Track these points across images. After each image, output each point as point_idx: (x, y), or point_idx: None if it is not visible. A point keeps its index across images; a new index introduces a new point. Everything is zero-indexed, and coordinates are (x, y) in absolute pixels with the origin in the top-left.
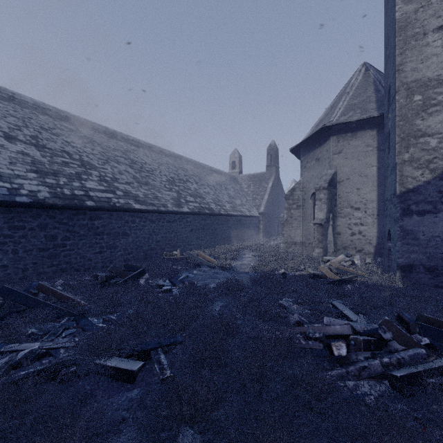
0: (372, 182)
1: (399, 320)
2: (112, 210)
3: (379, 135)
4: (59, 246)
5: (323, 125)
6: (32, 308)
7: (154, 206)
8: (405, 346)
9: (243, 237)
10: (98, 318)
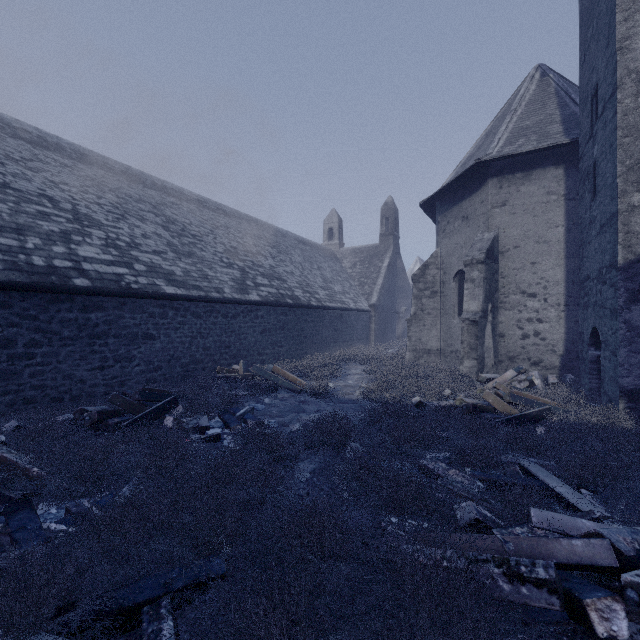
0: (556, 252)
1: None
2: (123, 295)
3: (569, 175)
4: (21, 358)
5: (477, 160)
6: None
7: (201, 290)
8: None
9: (346, 342)
10: (60, 505)
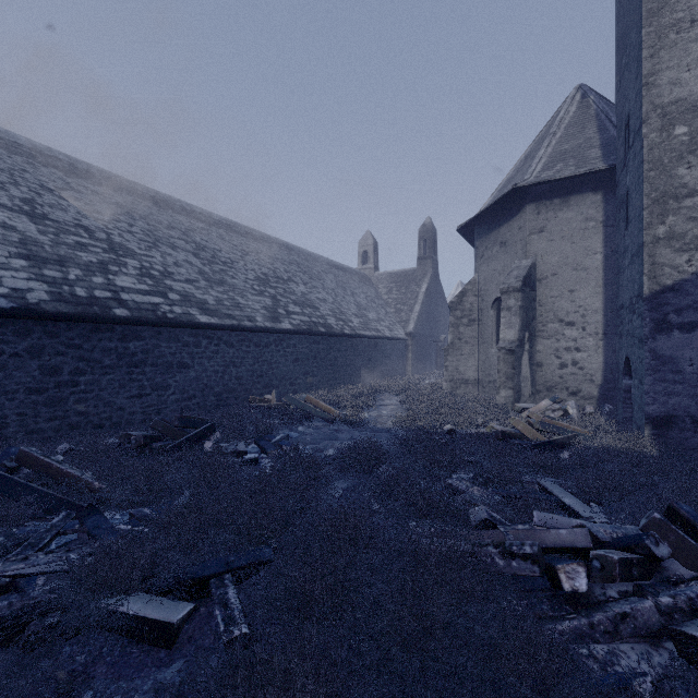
0: (594, 279)
1: (671, 517)
2: (160, 325)
3: (607, 201)
4: (66, 385)
5: (514, 186)
6: (3, 495)
7: (233, 319)
8: (697, 570)
9: (381, 373)
10: (123, 513)
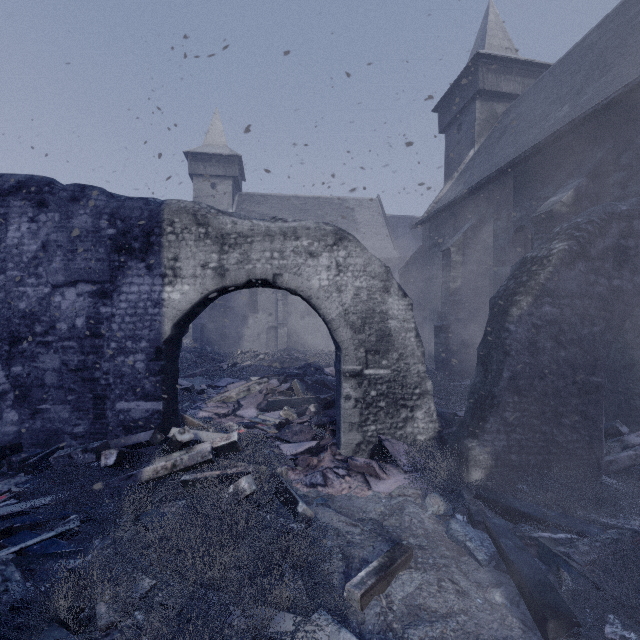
0: None
1: None
2: None
3: None
4: None
5: None
6: None
7: None
8: None
9: None
10: None
